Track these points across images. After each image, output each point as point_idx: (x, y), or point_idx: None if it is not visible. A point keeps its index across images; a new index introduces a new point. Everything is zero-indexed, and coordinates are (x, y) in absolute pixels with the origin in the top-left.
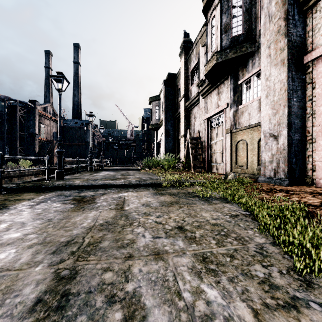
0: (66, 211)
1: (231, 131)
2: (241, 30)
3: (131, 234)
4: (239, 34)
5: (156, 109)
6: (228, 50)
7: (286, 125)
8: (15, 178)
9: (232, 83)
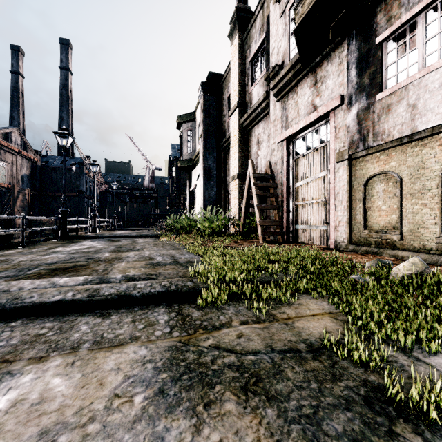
0: None
1: (350, 156)
2: None
3: None
4: None
5: (189, 136)
6: None
7: None
8: None
9: (354, 50)
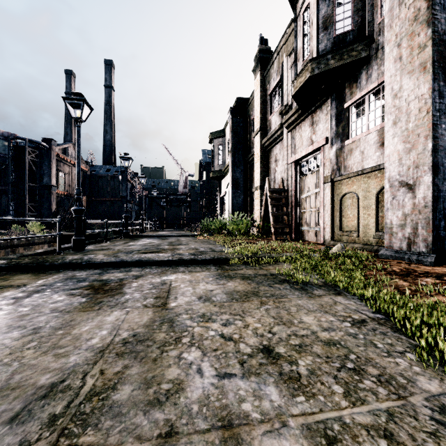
0: (70, 310)
1: (332, 179)
2: (350, 25)
3: (175, 367)
4: (347, 31)
5: (220, 150)
6: (330, 55)
7: (429, 167)
8: (21, 248)
9: (334, 107)
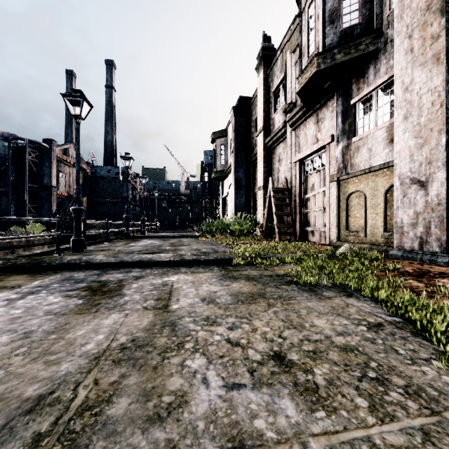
0: (65, 312)
1: (338, 178)
2: (357, 18)
3: (178, 376)
4: (354, 24)
5: (222, 150)
6: (336, 49)
7: (443, 163)
8: (20, 249)
9: (340, 104)
